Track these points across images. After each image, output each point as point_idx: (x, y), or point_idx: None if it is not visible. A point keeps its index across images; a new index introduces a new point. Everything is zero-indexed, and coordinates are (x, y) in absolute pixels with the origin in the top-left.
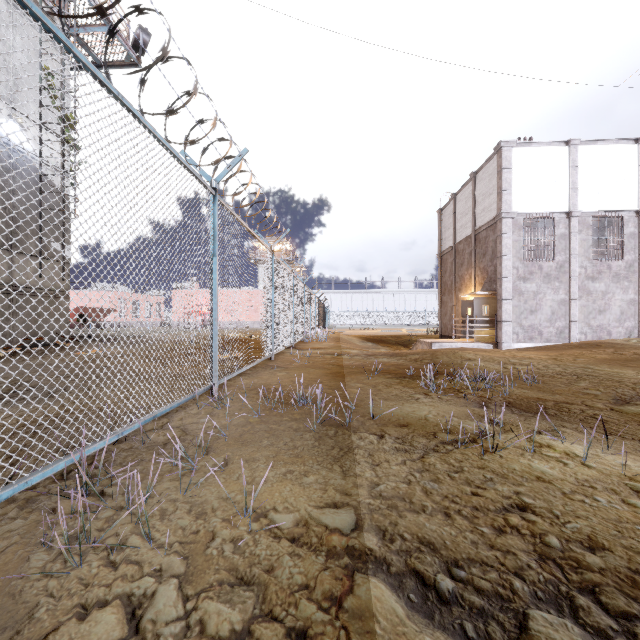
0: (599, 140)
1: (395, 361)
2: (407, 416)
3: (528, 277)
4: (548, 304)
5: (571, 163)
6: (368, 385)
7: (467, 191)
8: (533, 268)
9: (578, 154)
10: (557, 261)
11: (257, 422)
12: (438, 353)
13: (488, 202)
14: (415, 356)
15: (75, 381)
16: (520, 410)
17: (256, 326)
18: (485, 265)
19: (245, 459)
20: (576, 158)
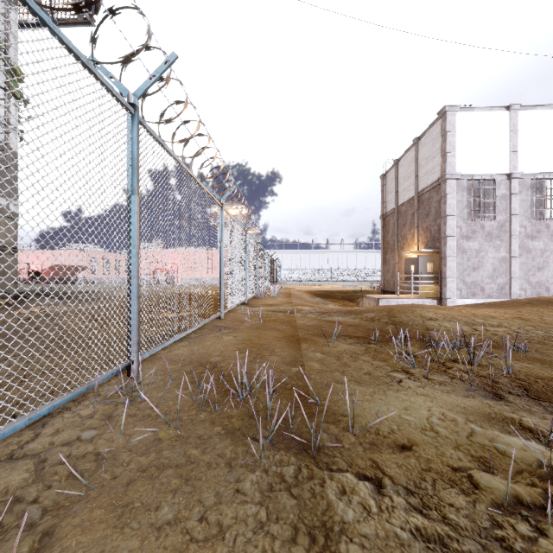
0: (538, 105)
1: (351, 320)
2: (401, 422)
3: (471, 236)
4: (490, 261)
5: (512, 127)
6: (330, 356)
7: (410, 156)
8: (475, 227)
9: (518, 119)
10: (498, 220)
11: (170, 440)
12: (395, 311)
13: (431, 165)
14: (370, 314)
15: None
16: None
17: (215, 282)
18: (428, 225)
19: None
20: (516, 122)
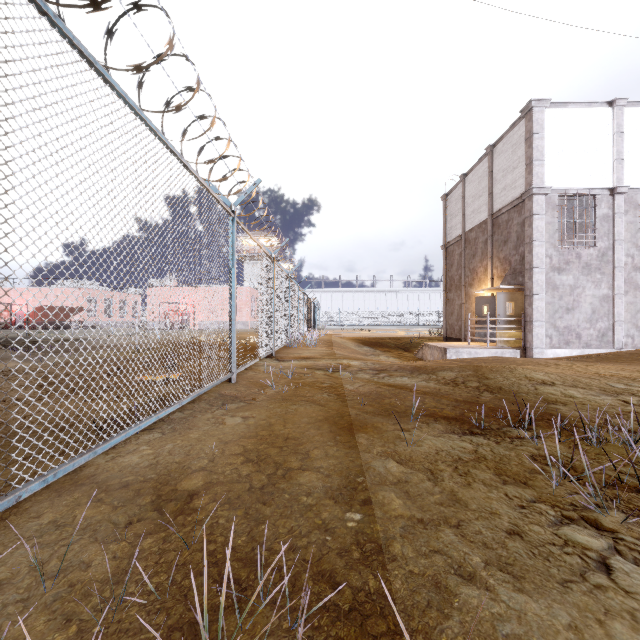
0: None
1: (423, 384)
2: None
3: (564, 267)
4: (588, 301)
5: (616, 128)
6: (415, 470)
7: (481, 169)
8: (570, 256)
9: (624, 117)
10: (598, 248)
11: None
12: (484, 370)
13: (511, 178)
14: (449, 374)
15: None
16: None
17: (240, 327)
18: (507, 254)
19: None
20: (622, 122)
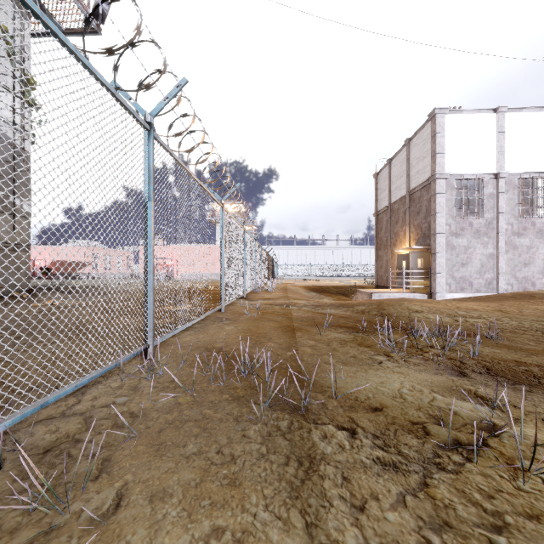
0: (524, 108)
1: (343, 312)
2: (377, 392)
3: (459, 233)
4: (478, 257)
5: (499, 129)
6: (321, 343)
7: (402, 156)
8: (464, 225)
9: (505, 120)
10: (486, 218)
11: (188, 404)
12: (384, 304)
13: (422, 165)
14: (361, 307)
15: (5, 338)
16: (508, 381)
17: (213, 277)
18: (419, 222)
19: (150, 493)
20: (503, 124)
